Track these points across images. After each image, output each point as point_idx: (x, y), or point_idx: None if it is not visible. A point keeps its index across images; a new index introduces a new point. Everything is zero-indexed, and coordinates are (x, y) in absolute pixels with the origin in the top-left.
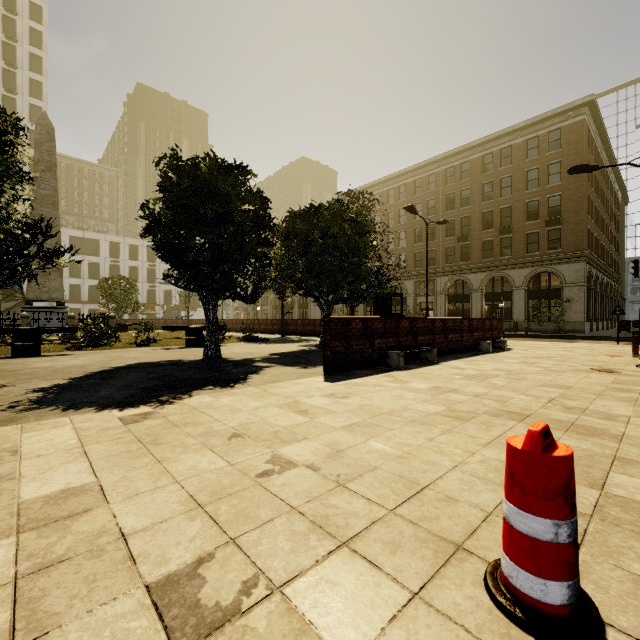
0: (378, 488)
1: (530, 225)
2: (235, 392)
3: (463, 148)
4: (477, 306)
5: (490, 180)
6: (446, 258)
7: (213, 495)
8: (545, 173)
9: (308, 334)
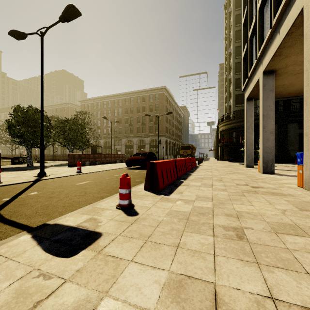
0: (70, 171)
1: (150, 123)
2: (46, 169)
3: (130, 92)
4: (135, 150)
5: (139, 106)
6: (125, 131)
7: (50, 172)
8: (154, 107)
9: (65, 160)
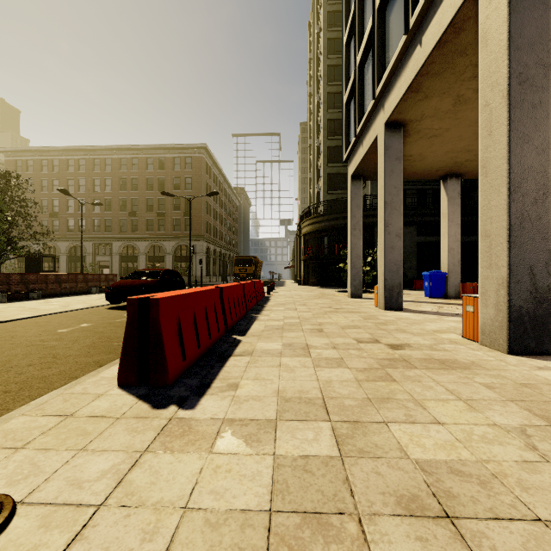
0: None
1: (176, 213)
2: None
3: (132, 147)
4: (143, 265)
5: (152, 176)
6: (120, 227)
7: None
8: (184, 182)
9: None
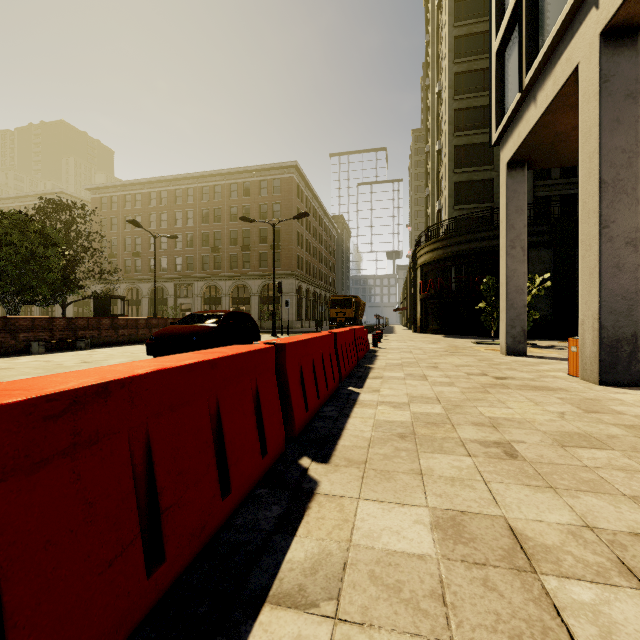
0: None
1: (262, 247)
2: None
3: (215, 173)
4: (226, 308)
5: (236, 205)
6: (202, 265)
7: None
8: (271, 209)
9: None
